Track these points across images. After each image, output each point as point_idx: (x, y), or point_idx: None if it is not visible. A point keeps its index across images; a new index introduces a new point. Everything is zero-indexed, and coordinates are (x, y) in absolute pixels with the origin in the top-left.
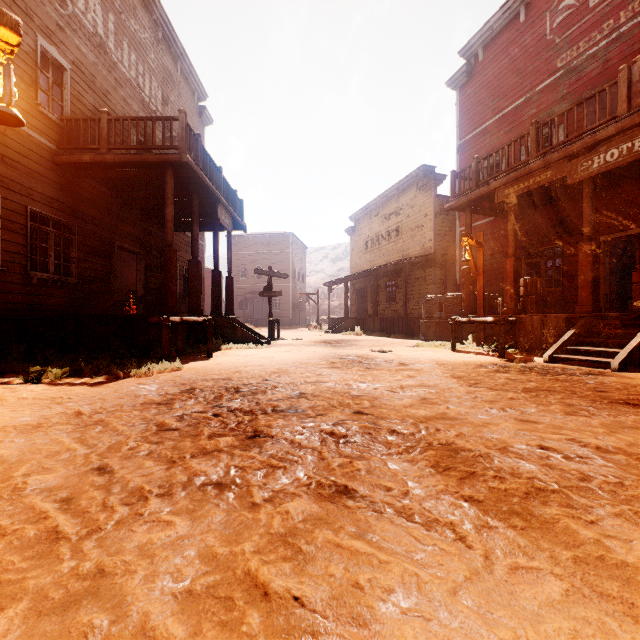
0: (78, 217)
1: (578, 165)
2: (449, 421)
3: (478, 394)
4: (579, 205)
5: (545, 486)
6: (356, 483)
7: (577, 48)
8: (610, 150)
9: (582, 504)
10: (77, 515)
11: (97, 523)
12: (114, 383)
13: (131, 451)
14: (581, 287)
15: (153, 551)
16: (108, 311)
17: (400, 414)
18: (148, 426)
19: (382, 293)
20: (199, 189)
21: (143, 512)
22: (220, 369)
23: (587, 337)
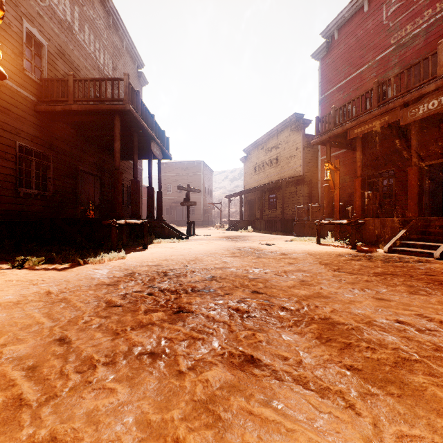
0: (53, 149)
1: (408, 112)
2: (324, 299)
3: (341, 277)
4: (407, 141)
5: (409, 356)
6: (259, 353)
7: (405, 30)
8: (431, 101)
9: (441, 372)
10: (39, 382)
11: (54, 390)
12: (76, 268)
13: (85, 324)
14: (410, 199)
15: (98, 418)
16: (74, 216)
17: (286, 293)
18: (99, 303)
19: (266, 203)
20: (138, 130)
21: (92, 380)
22: (153, 258)
23: (415, 234)
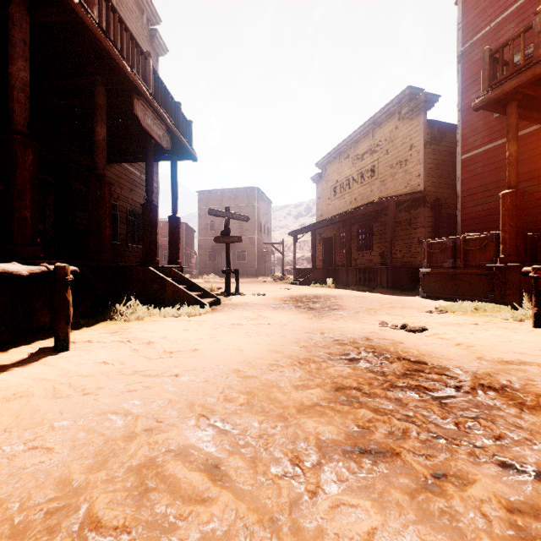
0: None
1: None
2: None
3: None
4: None
5: None
6: None
7: None
8: None
9: None
10: None
11: None
12: None
13: None
14: None
15: None
16: None
17: None
18: None
19: (353, 241)
20: (106, 70)
21: None
22: None
23: None
